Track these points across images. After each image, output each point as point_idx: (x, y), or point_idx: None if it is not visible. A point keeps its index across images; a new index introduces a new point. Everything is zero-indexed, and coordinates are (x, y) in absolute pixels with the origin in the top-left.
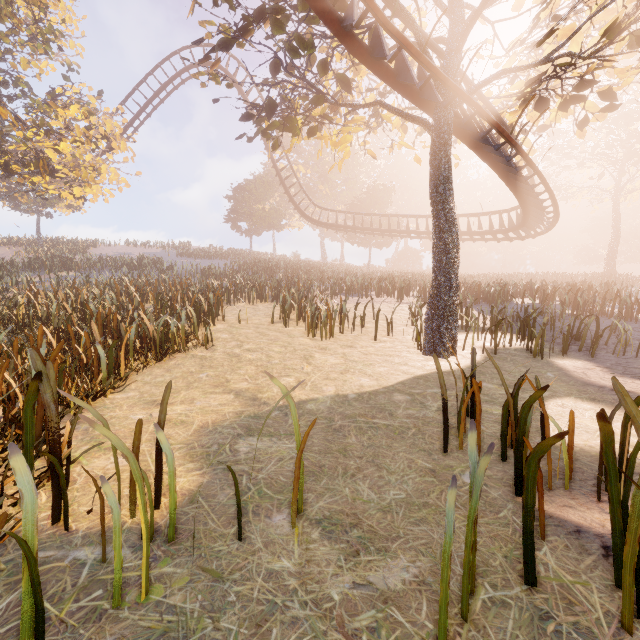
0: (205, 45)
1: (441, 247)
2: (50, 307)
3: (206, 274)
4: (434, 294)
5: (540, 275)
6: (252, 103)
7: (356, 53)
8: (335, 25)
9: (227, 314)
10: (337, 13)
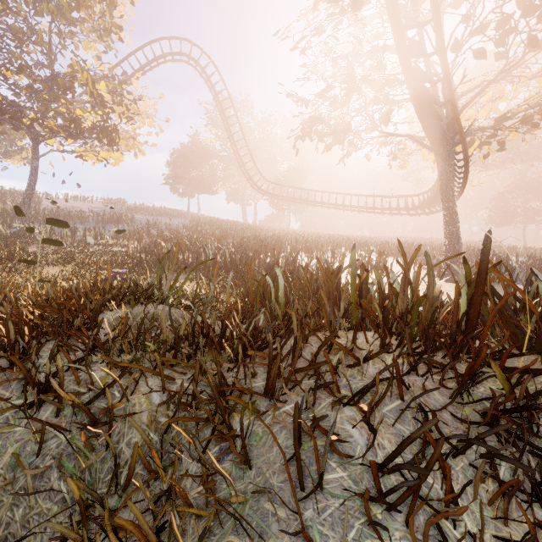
0: (182, 39)
1: (452, 223)
2: (152, 254)
3: (206, 230)
4: (451, 249)
5: (409, 238)
6: (320, 120)
7: (420, 113)
8: (417, 98)
9: (280, 261)
10: (419, 92)
